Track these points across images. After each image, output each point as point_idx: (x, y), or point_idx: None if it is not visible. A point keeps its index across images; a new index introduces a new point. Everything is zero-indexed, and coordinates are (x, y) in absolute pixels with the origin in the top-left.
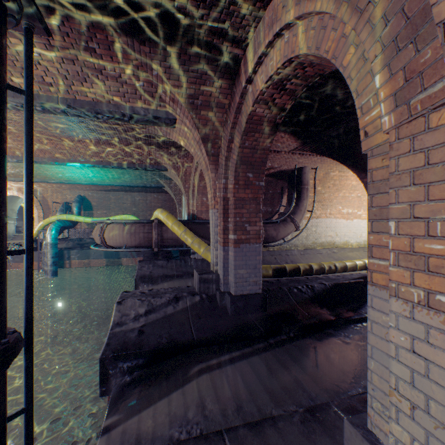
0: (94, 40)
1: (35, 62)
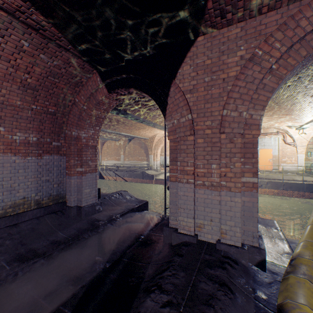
0: None
1: None
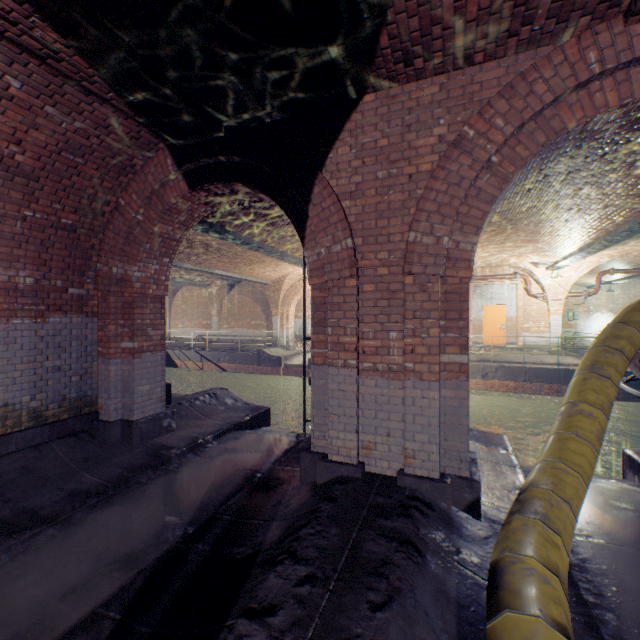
0: None
1: None
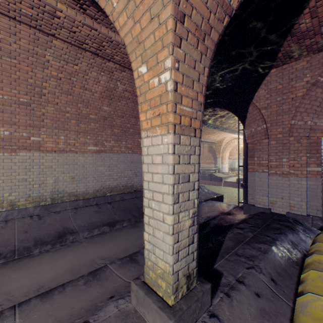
0: None
1: None
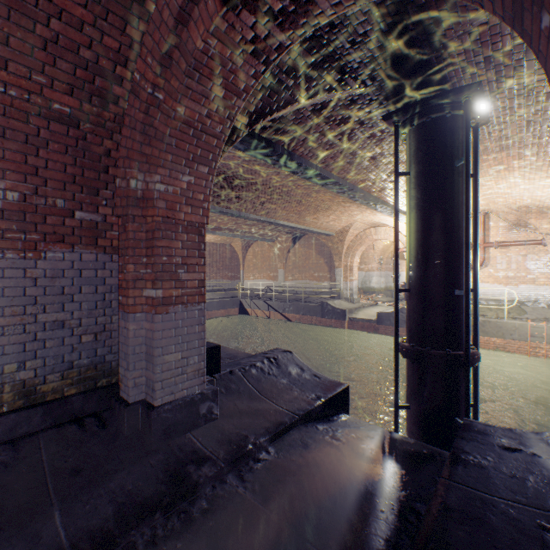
0: (470, 61)
1: (529, 87)
